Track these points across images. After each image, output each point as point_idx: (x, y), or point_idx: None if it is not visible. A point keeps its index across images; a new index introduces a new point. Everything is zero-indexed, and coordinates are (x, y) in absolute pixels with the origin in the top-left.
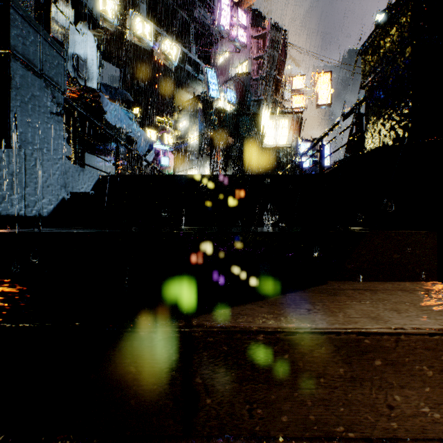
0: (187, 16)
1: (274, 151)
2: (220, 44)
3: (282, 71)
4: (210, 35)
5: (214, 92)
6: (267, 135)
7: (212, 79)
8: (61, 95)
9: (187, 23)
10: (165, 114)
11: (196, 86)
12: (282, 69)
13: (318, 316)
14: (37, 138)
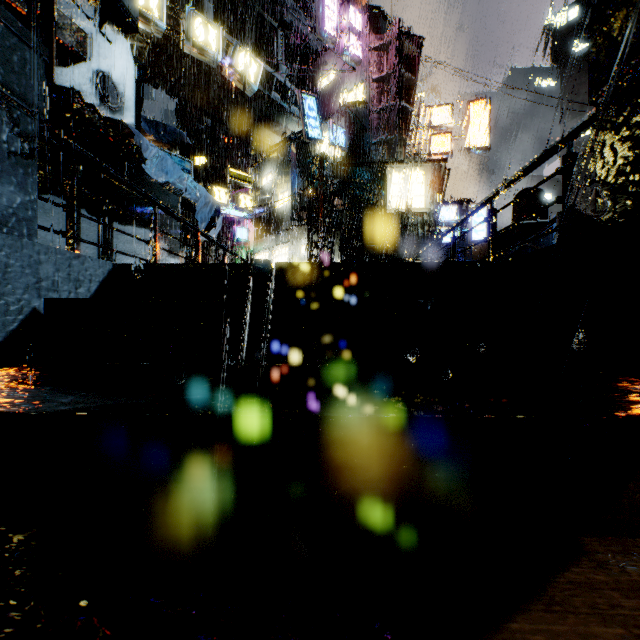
0: (275, 20)
1: (404, 219)
2: (323, 60)
3: (415, 99)
4: (308, 48)
5: (314, 130)
6: (393, 194)
7: (311, 111)
8: (34, 122)
9: (275, 30)
10: (242, 165)
11: (288, 123)
12: (415, 96)
13: None
14: None
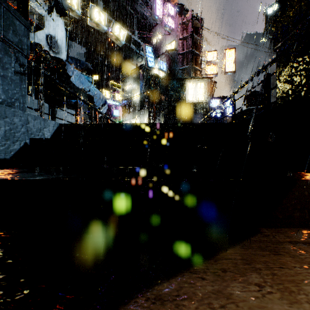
0: (132, 10)
1: (194, 105)
2: (155, 29)
3: (199, 48)
4: (148, 23)
5: (151, 63)
6: (189, 94)
7: (150, 53)
8: (25, 58)
9: (132, 14)
10: (116, 79)
11: (138, 59)
12: (199, 46)
13: (277, 304)
14: (0, 93)
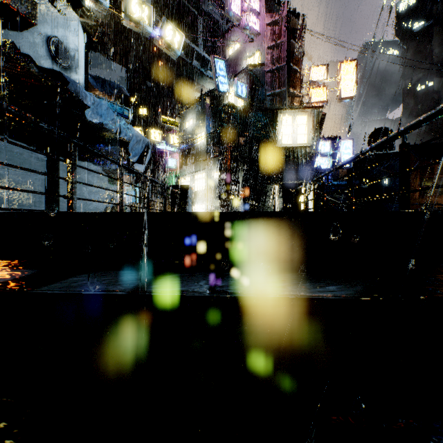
0: (195, 8)
1: (291, 152)
2: (230, 35)
3: (299, 61)
4: (219, 29)
5: (223, 85)
6: (283, 133)
7: (221, 71)
8: None
9: (195, 16)
10: (172, 114)
11: (205, 83)
12: (299, 59)
13: None
14: None
